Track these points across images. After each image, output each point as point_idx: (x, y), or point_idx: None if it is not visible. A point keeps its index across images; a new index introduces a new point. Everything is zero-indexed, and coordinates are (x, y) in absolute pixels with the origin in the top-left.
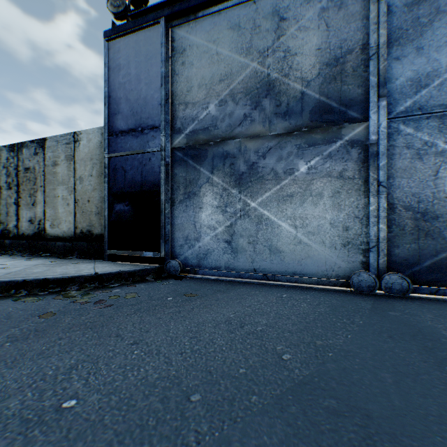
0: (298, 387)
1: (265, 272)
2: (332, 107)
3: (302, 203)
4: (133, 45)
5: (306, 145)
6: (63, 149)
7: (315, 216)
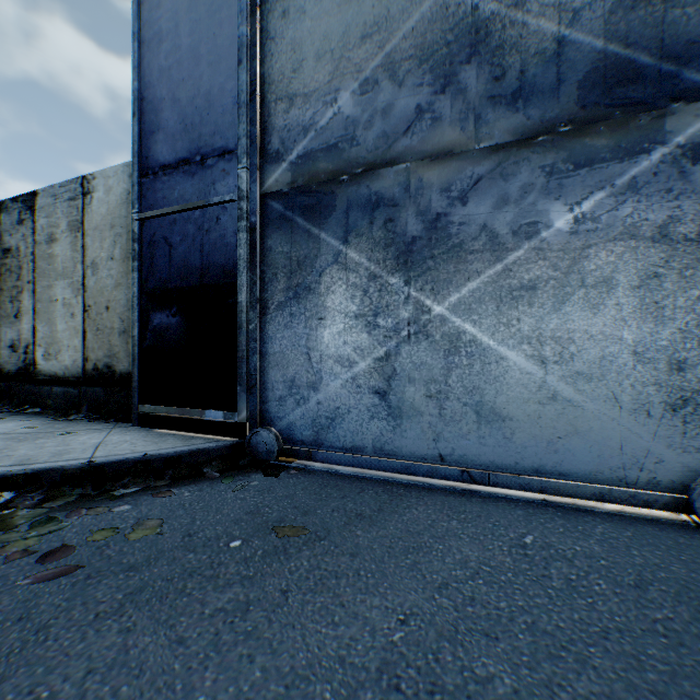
0: None
1: (465, 463)
2: (637, 68)
3: (560, 304)
4: None
5: (568, 166)
6: (64, 210)
7: (593, 334)
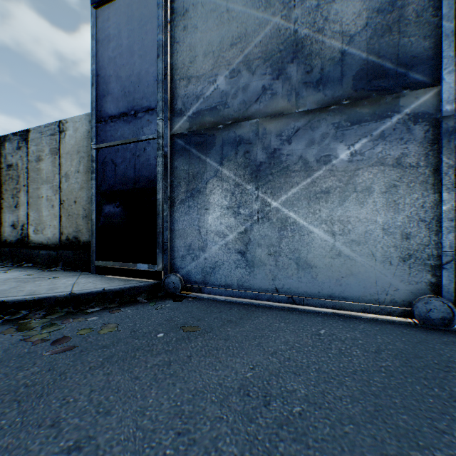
0: None
1: (290, 292)
2: (385, 70)
3: (343, 202)
4: (125, 9)
5: (347, 123)
6: (47, 141)
7: (360, 219)
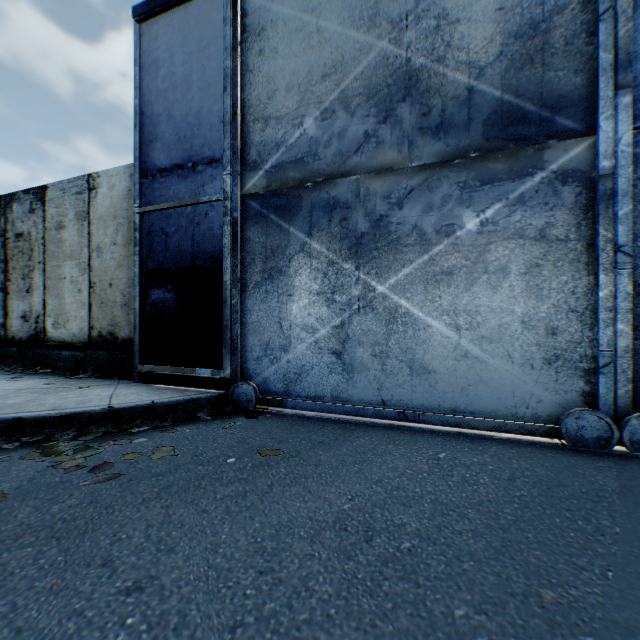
0: None
1: (401, 406)
2: (525, 113)
3: (470, 286)
4: (180, 25)
5: (476, 183)
6: (72, 202)
7: (493, 308)
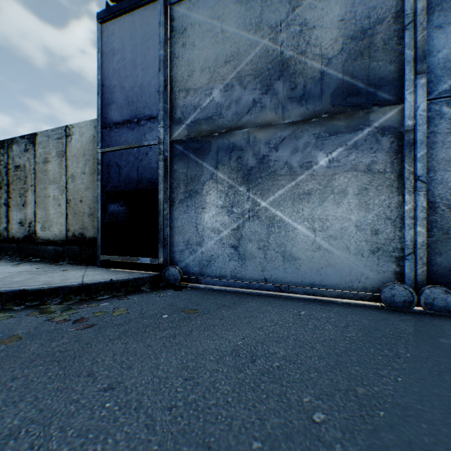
0: None
1: (277, 282)
2: (357, 89)
3: (322, 202)
4: (129, 26)
5: (326, 134)
6: (54, 144)
7: (337, 217)
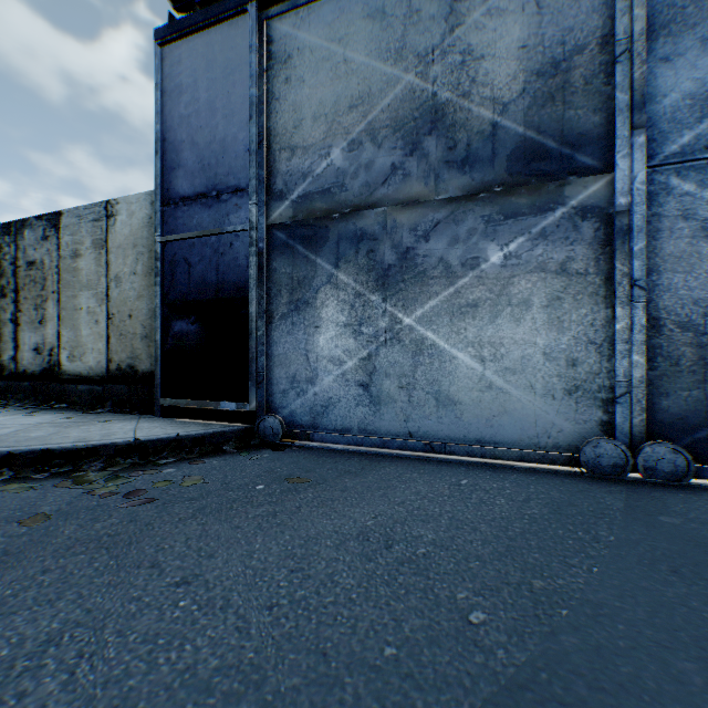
0: (508, 698)
1: (428, 437)
2: (547, 149)
3: (494, 318)
4: (204, 50)
5: (500, 217)
6: (88, 229)
7: (517, 340)
